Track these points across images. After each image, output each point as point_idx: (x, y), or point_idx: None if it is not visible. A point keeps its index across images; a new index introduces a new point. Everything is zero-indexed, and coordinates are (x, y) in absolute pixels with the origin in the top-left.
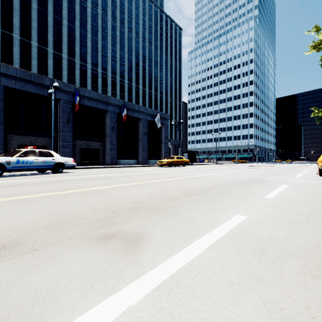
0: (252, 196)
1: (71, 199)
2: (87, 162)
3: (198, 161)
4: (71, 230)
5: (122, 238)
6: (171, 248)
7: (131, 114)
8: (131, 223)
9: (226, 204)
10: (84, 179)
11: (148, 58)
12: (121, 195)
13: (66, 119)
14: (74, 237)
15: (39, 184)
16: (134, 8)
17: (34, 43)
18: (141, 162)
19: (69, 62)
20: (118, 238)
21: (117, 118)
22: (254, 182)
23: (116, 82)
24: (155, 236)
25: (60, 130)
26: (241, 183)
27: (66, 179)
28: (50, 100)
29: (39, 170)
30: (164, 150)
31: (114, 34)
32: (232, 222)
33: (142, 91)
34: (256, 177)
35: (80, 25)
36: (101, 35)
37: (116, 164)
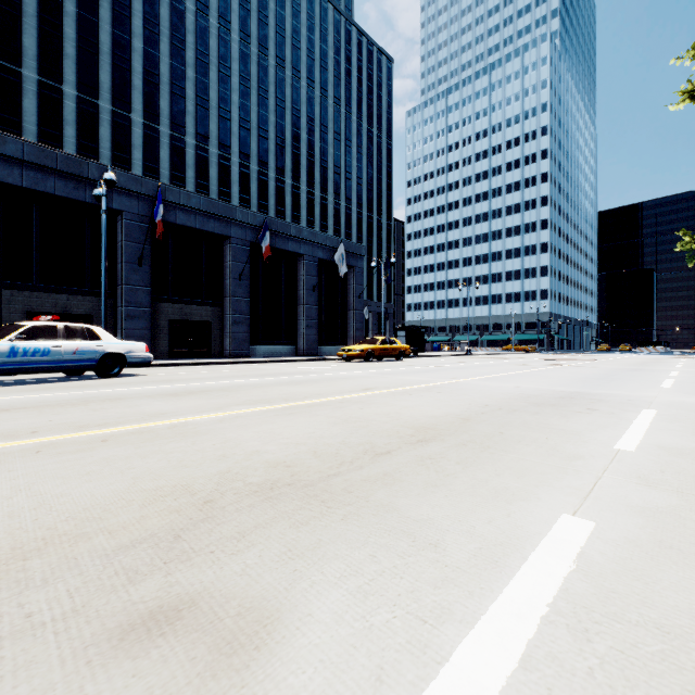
0: (580, 445)
1: (105, 457)
2: (183, 351)
3: (430, 348)
4: (47, 584)
5: (202, 631)
6: (372, 691)
7: (281, 245)
8: (248, 550)
9: (519, 471)
10: (164, 393)
11: (319, 123)
12: (239, 443)
13: (136, 257)
14: (41, 625)
15: (49, 407)
16: (289, 14)
17: (70, 90)
18: (303, 350)
19: (147, 132)
20: (189, 631)
21: (252, 254)
22: (571, 403)
23: (250, 176)
24: (317, 619)
25: (122, 280)
26: (539, 406)
27: (121, 393)
28: (99, 213)
29: (66, 372)
30: (354, 324)
31: (246, 71)
32: (559, 548)
33: (306, 196)
34: (569, 388)
35: (170, 52)
36: (217, 73)
37: (248, 356)
